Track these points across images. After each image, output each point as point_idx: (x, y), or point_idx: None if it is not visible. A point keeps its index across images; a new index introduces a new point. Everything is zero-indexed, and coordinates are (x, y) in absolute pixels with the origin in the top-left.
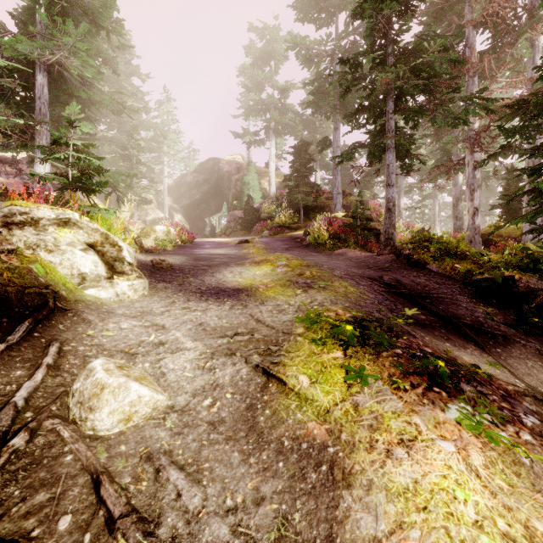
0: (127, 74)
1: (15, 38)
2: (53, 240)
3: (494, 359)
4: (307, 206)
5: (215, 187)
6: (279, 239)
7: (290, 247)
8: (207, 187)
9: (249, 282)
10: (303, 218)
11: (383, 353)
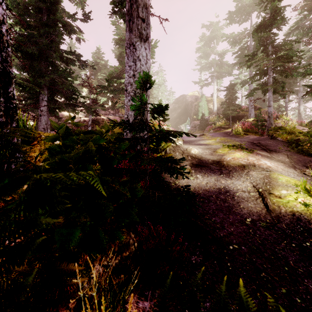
0: None
1: (123, 70)
2: None
3: (269, 153)
4: (234, 116)
5: (184, 109)
6: (218, 133)
7: (223, 136)
8: (179, 110)
9: (208, 143)
10: (231, 122)
11: (236, 147)
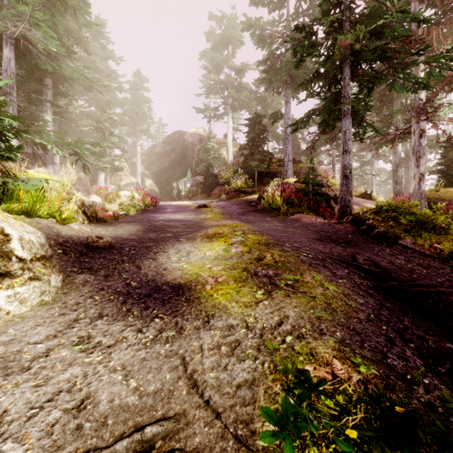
0: (103, 57)
1: None
2: None
3: None
4: (261, 172)
5: (181, 155)
6: (235, 203)
7: (246, 211)
8: (174, 156)
9: (195, 272)
10: (257, 183)
11: None
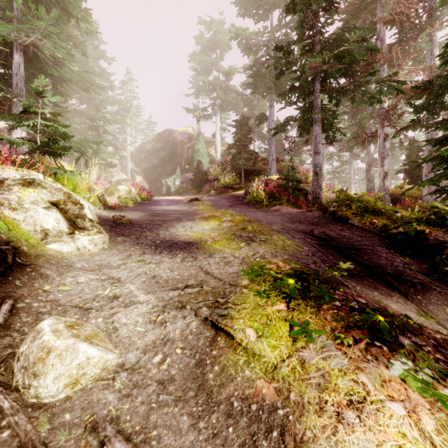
0: (95, 57)
1: None
2: (17, 199)
3: (416, 306)
4: (247, 170)
5: (170, 153)
6: (224, 198)
7: (233, 204)
8: (163, 154)
9: (198, 236)
10: (244, 180)
11: (324, 306)
